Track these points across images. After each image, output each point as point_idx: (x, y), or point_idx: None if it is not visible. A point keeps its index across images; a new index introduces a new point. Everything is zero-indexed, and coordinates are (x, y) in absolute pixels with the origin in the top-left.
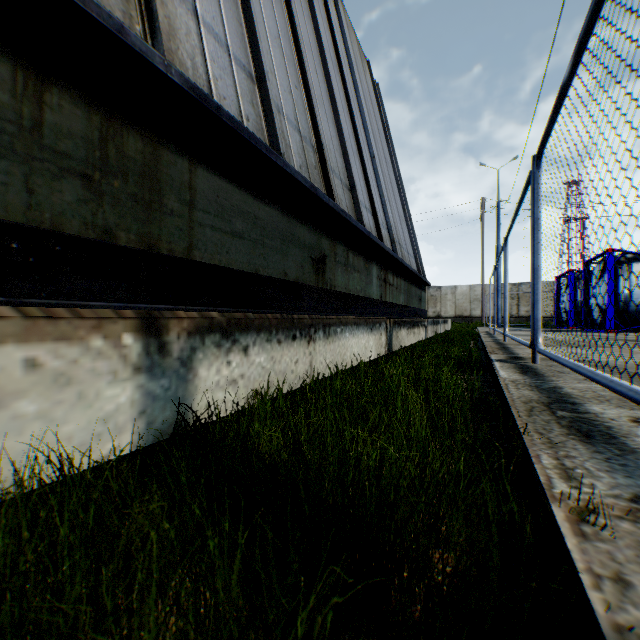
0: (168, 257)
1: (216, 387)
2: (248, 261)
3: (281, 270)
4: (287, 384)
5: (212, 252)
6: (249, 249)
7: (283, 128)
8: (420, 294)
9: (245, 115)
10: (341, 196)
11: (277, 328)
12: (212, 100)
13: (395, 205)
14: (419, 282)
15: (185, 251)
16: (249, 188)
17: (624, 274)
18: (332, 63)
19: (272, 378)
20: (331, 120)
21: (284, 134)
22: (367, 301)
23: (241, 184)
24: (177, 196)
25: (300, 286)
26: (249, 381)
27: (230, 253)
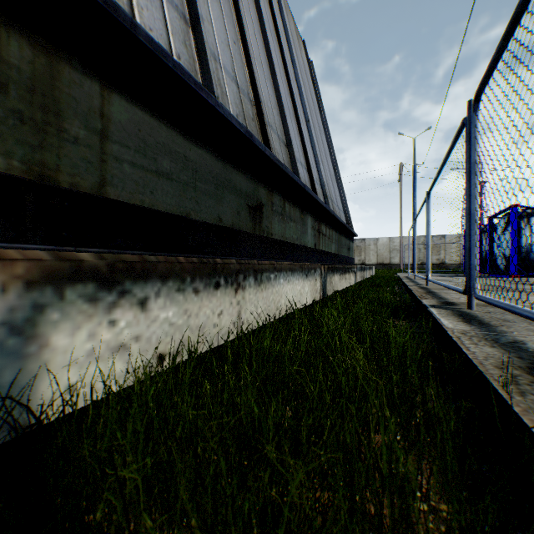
0: (68, 191)
1: (88, 358)
2: (177, 204)
3: (215, 215)
4: (207, 341)
5: (132, 191)
6: (178, 191)
7: (219, 76)
8: (349, 244)
9: (176, 53)
10: (278, 150)
11: (193, 274)
12: (125, 13)
13: (327, 166)
14: (348, 233)
15: (95, 187)
16: (178, 127)
17: (526, 227)
18: (271, 33)
19: (186, 336)
20: (269, 81)
21: (220, 82)
22: (302, 249)
23: (169, 121)
24: (84, 123)
25: (236, 232)
26: (149, 343)
27: (155, 193)
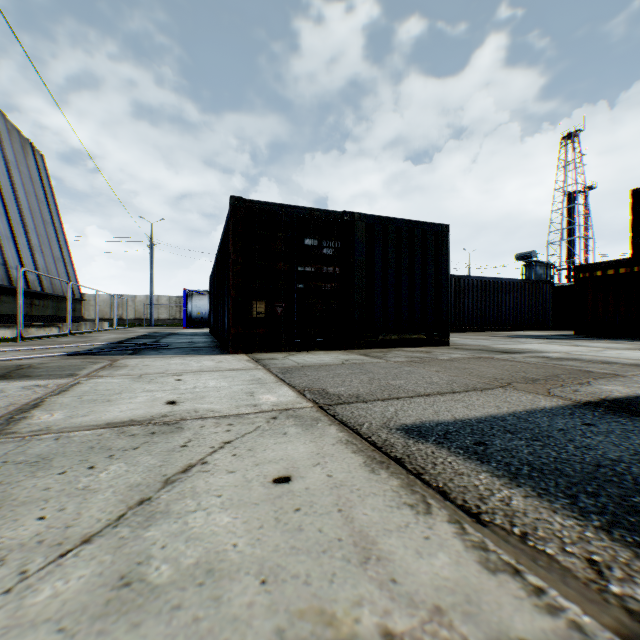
0: None
1: None
2: None
3: None
4: None
5: None
6: None
7: None
8: (75, 307)
9: None
10: None
11: None
12: None
13: (52, 252)
14: (74, 299)
15: None
16: None
17: (190, 301)
18: None
19: None
20: None
21: None
22: (16, 316)
23: None
24: None
25: None
26: None
27: None
